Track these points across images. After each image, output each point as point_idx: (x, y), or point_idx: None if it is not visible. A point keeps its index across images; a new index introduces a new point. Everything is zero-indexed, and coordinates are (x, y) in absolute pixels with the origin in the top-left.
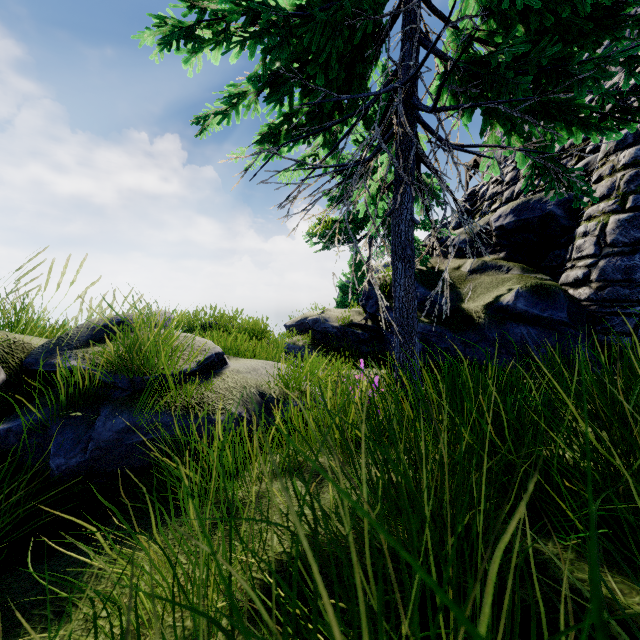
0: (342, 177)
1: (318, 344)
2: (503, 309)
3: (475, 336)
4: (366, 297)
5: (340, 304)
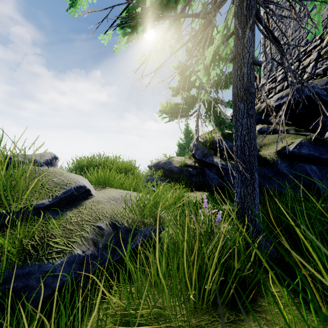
0: (181, 77)
1: (166, 177)
2: (290, 154)
3: (271, 172)
4: (195, 149)
5: (178, 155)
